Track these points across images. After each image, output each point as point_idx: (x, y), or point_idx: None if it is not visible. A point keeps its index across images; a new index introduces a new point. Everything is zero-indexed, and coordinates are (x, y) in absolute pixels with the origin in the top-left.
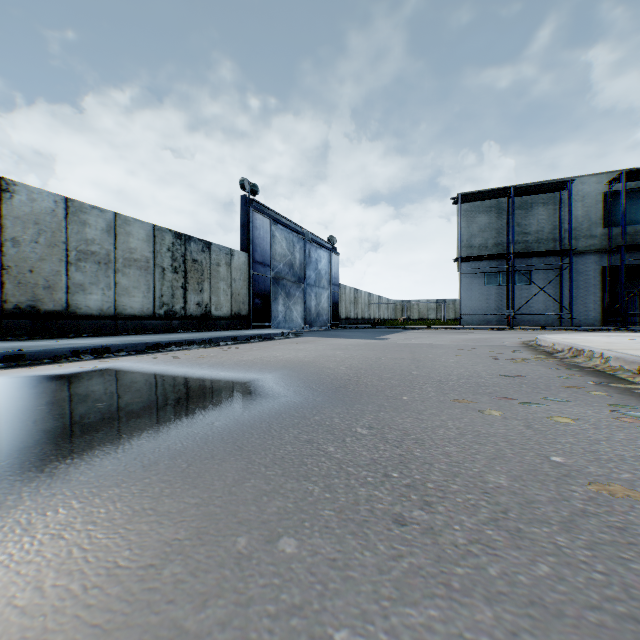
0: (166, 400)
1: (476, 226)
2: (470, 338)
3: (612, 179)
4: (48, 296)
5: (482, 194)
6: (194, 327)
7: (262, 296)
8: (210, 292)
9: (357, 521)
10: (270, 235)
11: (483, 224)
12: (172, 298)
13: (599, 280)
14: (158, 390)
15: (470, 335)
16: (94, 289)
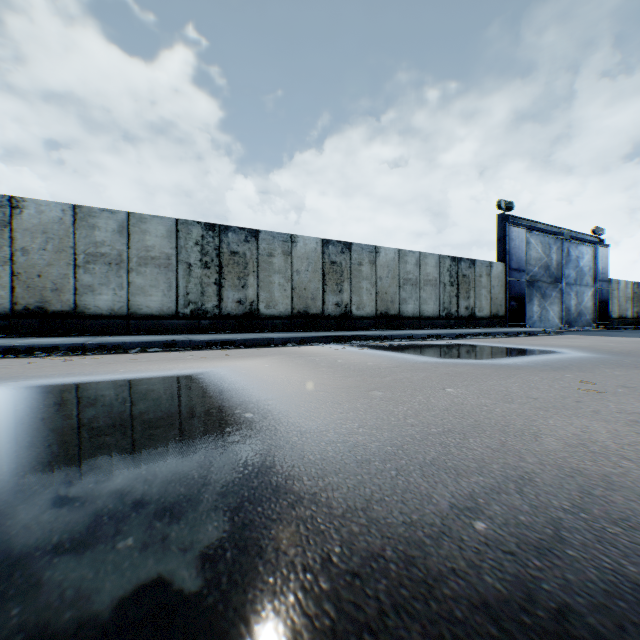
0: (519, 351)
1: None
2: None
3: None
4: (391, 306)
5: None
6: (463, 325)
7: (517, 299)
8: (474, 298)
9: (620, 366)
10: (524, 243)
11: None
12: (449, 304)
13: None
14: (508, 349)
15: None
16: (410, 301)
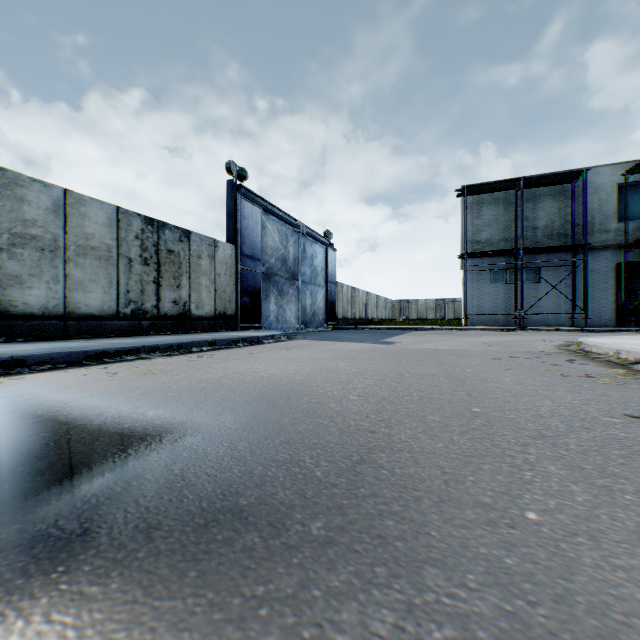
0: None
1: (481, 220)
2: (490, 341)
3: (629, 169)
4: None
5: (489, 186)
6: (169, 329)
7: (251, 293)
8: (189, 288)
9: None
10: (260, 226)
11: (489, 218)
12: (141, 294)
13: (613, 278)
14: None
15: (485, 337)
16: (35, 282)
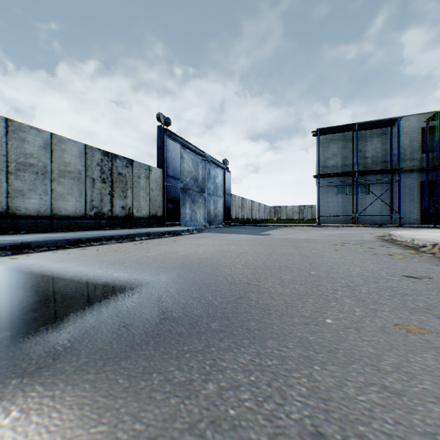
0: (5, 329)
1: (329, 152)
2: (333, 234)
3: (429, 117)
4: None
5: (334, 128)
6: (119, 225)
7: (173, 202)
8: (132, 198)
9: None
10: (180, 156)
11: (334, 151)
12: (101, 202)
13: (418, 191)
14: (18, 305)
15: (330, 231)
16: (32, 194)
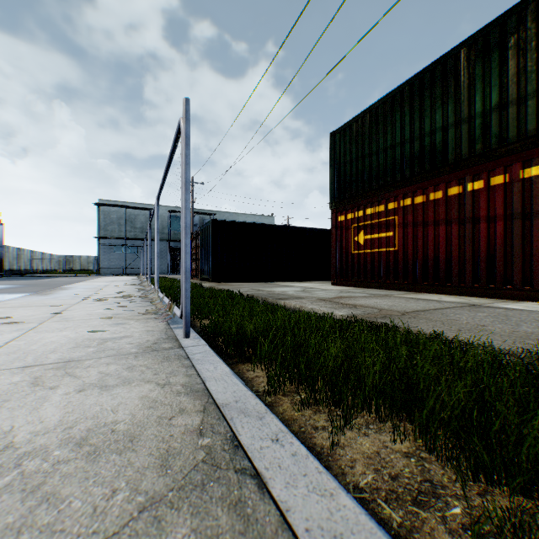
0: None
1: (110, 219)
2: (85, 279)
3: (169, 211)
4: None
5: (111, 205)
6: None
7: None
8: None
9: (31, 287)
10: None
11: (114, 219)
12: None
13: (167, 253)
14: None
15: (90, 278)
16: None
